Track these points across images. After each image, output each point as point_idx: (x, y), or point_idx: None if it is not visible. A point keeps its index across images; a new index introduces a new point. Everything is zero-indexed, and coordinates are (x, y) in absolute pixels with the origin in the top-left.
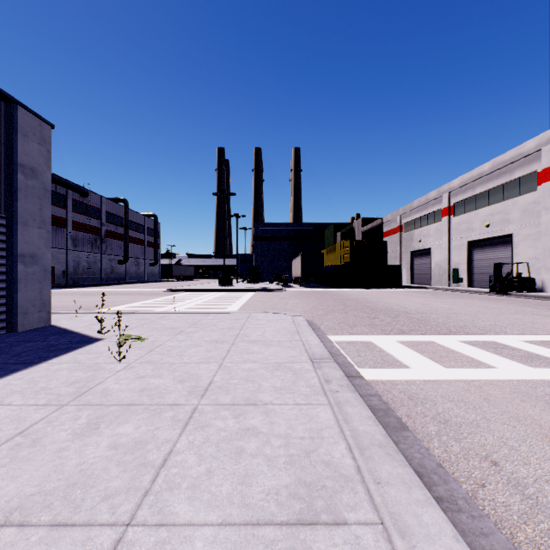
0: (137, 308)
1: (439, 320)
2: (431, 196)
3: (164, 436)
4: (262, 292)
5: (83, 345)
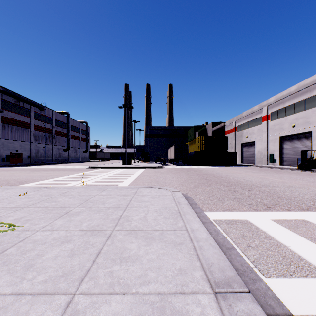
0: (59, 181)
1: (287, 194)
2: (255, 109)
3: None
4: (149, 169)
5: None
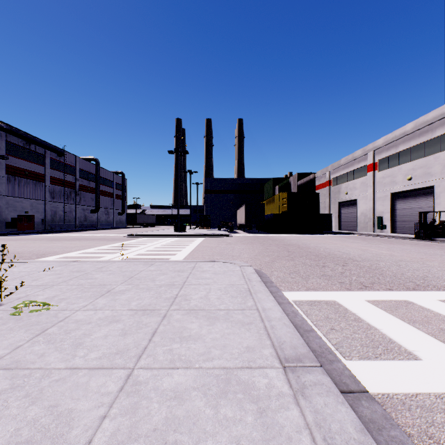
0: (90, 254)
1: (393, 270)
2: (357, 154)
3: None
4: (211, 238)
5: None
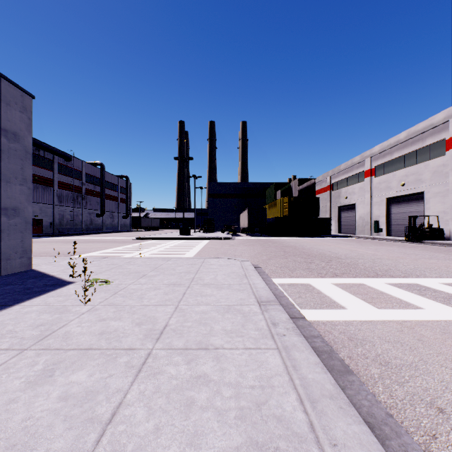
0: (109, 253)
1: (366, 265)
2: (356, 160)
3: (116, 385)
4: (215, 240)
5: (56, 288)
